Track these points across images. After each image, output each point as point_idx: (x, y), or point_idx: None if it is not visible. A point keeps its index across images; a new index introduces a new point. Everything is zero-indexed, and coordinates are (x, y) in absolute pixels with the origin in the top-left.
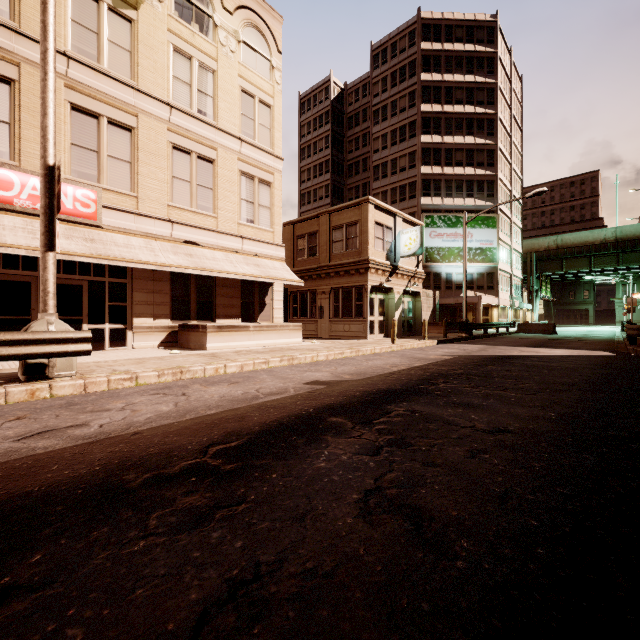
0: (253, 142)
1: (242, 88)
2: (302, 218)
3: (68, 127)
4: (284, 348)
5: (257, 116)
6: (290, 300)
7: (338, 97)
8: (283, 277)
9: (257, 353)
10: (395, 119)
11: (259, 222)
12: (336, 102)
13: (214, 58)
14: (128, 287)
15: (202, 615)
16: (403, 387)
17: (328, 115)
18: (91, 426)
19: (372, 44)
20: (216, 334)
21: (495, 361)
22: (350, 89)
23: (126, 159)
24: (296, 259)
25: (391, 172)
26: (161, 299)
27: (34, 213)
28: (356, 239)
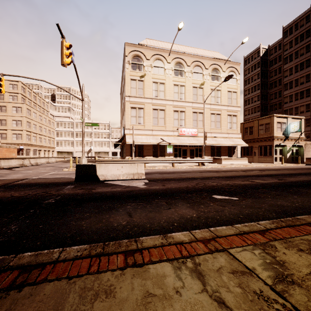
0: (231, 105)
1: (228, 91)
2: (247, 122)
3: (192, 117)
4: (242, 164)
5: (232, 97)
6: (242, 149)
7: (264, 53)
8: (241, 144)
9: (236, 165)
10: (297, 60)
11: (233, 128)
12: (263, 56)
13: (220, 86)
14: (202, 149)
15: (246, 172)
16: (271, 169)
17: (259, 64)
18: (223, 169)
19: (283, 27)
20: (224, 160)
21: (310, 168)
22: (271, 47)
23: (202, 120)
24: (244, 135)
25: (294, 85)
26: (208, 151)
27: (188, 136)
28: (269, 129)
